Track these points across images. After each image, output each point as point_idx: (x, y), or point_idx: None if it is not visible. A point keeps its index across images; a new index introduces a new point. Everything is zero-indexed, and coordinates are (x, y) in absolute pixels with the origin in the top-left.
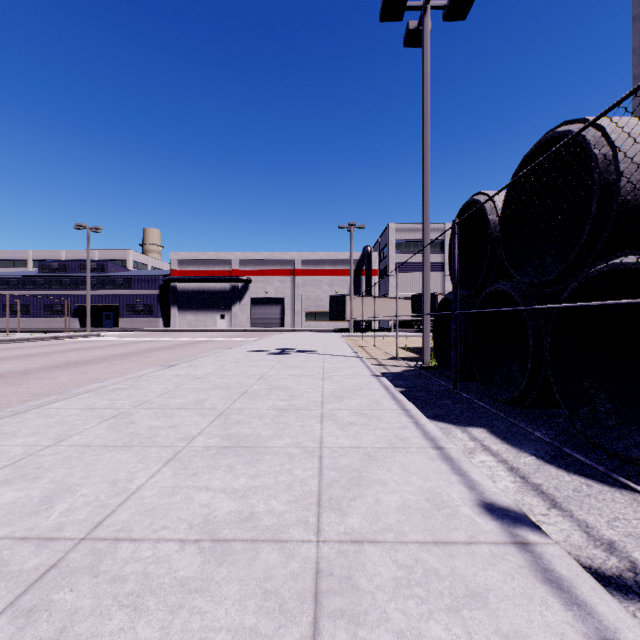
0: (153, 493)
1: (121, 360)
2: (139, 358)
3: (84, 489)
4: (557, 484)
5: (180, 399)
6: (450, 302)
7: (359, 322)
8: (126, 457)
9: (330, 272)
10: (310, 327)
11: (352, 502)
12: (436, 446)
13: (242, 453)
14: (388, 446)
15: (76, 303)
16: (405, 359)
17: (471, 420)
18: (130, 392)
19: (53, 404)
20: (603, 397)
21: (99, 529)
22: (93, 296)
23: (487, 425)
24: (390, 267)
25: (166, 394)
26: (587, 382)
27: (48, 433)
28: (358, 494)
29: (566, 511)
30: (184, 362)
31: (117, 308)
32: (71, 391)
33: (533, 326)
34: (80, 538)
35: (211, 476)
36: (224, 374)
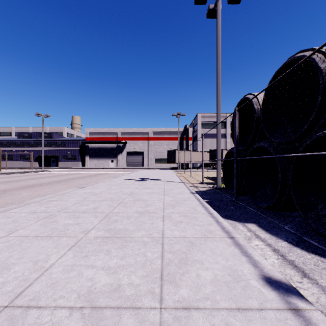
0: (58, 270)
1: (57, 184)
2: (67, 183)
3: (16, 267)
4: (303, 260)
5: (84, 207)
6: (232, 153)
7: (182, 164)
8: (47, 244)
9: (167, 138)
10: (157, 166)
11: (182, 276)
12: (230, 236)
13: (116, 241)
14: (202, 236)
15: (37, 154)
16: (207, 183)
17: (247, 219)
18: (57, 202)
19: (13, 210)
20: (322, 206)
21: (18, 298)
22: (45, 150)
23: (256, 222)
24: (198, 136)
25: (77, 204)
26: (313, 198)
27: (5, 228)
28: (186, 270)
29: (313, 279)
30: (90, 185)
31: (58, 157)
32: (25, 202)
33: (281, 166)
34: (4, 306)
35: (96, 257)
36: (110, 192)
